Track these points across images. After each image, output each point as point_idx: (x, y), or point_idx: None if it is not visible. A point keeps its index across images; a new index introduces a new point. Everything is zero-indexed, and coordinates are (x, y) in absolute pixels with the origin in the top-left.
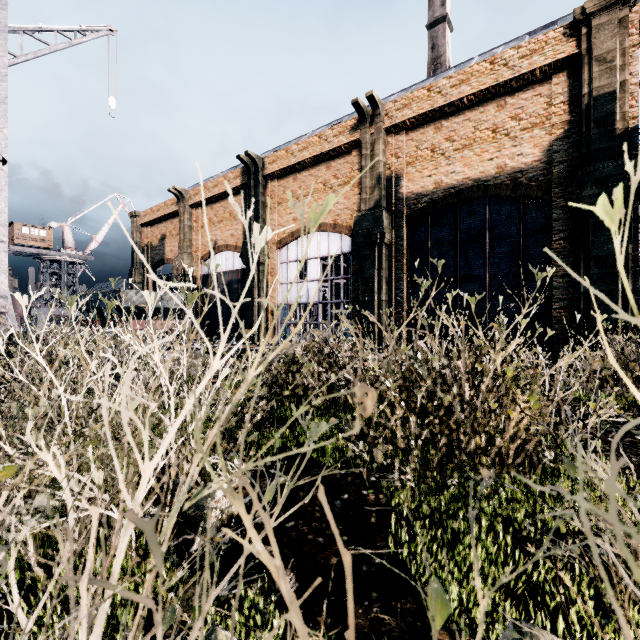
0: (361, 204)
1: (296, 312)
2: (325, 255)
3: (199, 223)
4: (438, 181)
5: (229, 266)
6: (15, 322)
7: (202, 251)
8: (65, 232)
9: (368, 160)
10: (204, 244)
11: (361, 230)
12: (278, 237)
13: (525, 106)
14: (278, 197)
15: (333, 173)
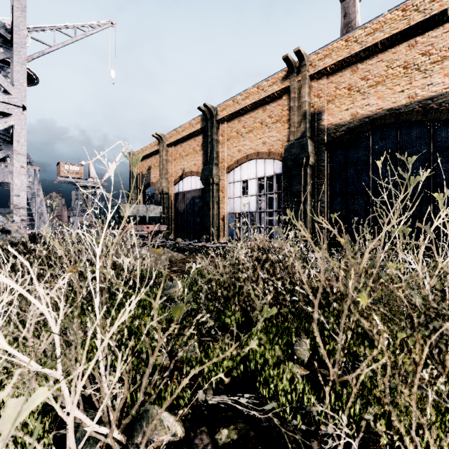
0: (290, 136)
1: (240, 219)
2: (262, 176)
3: (172, 157)
4: (354, 113)
5: (193, 186)
6: (49, 226)
7: (174, 176)
8: (90, 167)
9: (295, 101)
10: (176, 171)
11: (290, 155)
12: (227, 164)
13: (435, 42)
14: (227, 135)
15: (268, 114)
